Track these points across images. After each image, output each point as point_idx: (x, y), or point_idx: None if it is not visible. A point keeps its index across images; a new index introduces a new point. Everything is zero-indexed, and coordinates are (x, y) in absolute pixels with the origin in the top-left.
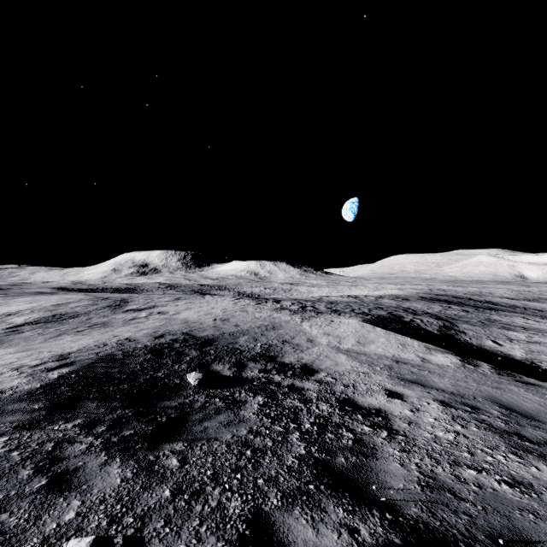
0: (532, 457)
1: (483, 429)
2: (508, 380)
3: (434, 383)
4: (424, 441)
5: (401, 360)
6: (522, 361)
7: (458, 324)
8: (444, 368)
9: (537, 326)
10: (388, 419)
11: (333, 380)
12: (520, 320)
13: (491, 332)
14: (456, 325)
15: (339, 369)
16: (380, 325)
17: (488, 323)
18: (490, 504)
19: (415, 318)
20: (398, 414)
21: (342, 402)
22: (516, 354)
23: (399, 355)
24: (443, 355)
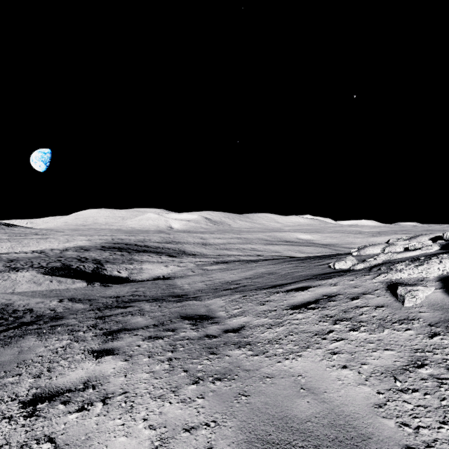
0: (76, 303)
1: (68, 302)
2: (101, 287)
3: (64, 295)
4: (44, 310)
5: (55, 290)
6: (125, 278)
7: (106, 265)
8: (76, 289)
9: (149, 260)
10: (32, 309)
11: (6, 306)
12: (146, 257)
13: (121, 267)
14: (104, 266)
15: (11, 302)
16: (51, 273)
17: (126, 262)
18: (54, 314)
19: (81, 265)
20: (38, 307)
21: (10, 311)
22: (125, 276)
23: (56, 288)
24: (80, 283)
